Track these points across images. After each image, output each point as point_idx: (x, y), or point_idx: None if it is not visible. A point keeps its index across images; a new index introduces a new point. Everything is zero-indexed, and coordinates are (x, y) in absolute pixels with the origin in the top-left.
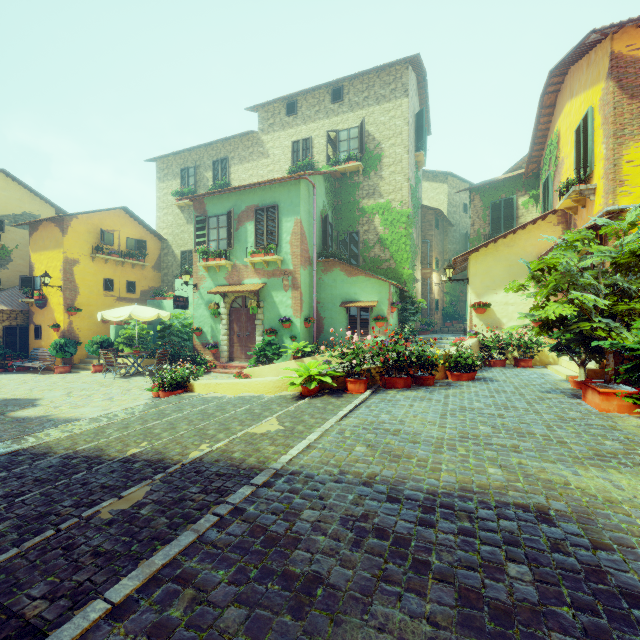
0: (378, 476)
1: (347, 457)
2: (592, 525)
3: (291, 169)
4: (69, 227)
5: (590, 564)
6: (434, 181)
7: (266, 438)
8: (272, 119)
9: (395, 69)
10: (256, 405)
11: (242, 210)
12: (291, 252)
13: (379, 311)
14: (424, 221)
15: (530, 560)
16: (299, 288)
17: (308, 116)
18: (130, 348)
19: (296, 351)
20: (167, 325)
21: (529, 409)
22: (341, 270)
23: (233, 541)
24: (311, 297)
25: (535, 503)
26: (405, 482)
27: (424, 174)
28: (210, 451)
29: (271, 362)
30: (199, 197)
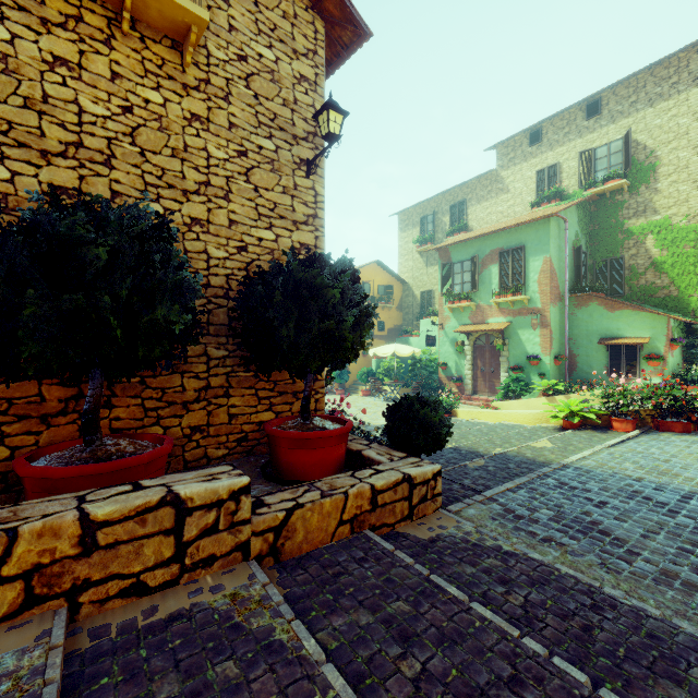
0: (645, 479)
1: (618, 467)
2: None
3: (534, 200)
4: None
5: None
6: None
7: (545, 450)
8: (512, 153)
9: (677, 58)
10: (523, 430)
11: (486, 254)
12: (539, 290)
13: (652, 349)
14: None
15: None
16: (548, 326)
17: (555, 141)
18: (388, 378)
19: (546, 388)
20: (417, 360)
21: None
22: (599, 304)
23: (551, 484)
24: (561, 334)
25: None
26: (669, 485)
27: None
28: (508, 451)
29: (518, 397)
30: (444, 247)
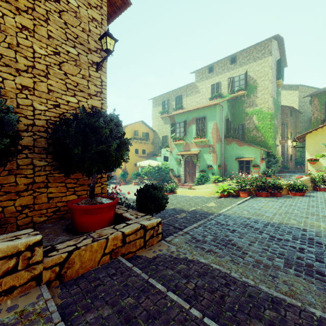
0: (251, 218)
1: (241, 213)
2: (319, 233)
3: (210, 97)
4: (125, 130)
5: (311, 238)
6: (290, 90)
7: (212, 207)
8: (201, 76)
9: (264, 43)
10: (204, 199)
11: (190, 119)
12: (212, 137)
13: (255, 162)
14: (282, 113)
15: (293, 235)
16: (215, 152)
17: (218, 72)
18: (146, 176)
19: (214, 180)
20: (160, 167)
21: (324, 208)
22: (235, 143)
23: (213, 223)
24: (221, 156)
25: (303, 228)
26: (260, 220)
27: (283, 86)
28: (196, 208)
29: (203, 184)
30: (172, 115)
